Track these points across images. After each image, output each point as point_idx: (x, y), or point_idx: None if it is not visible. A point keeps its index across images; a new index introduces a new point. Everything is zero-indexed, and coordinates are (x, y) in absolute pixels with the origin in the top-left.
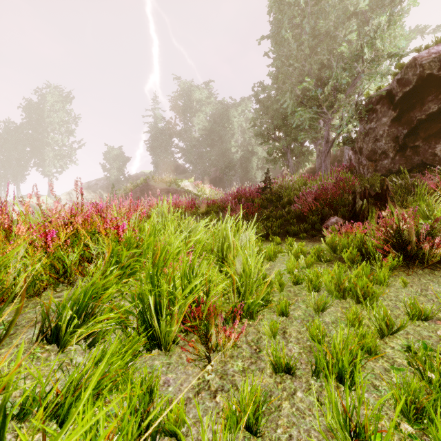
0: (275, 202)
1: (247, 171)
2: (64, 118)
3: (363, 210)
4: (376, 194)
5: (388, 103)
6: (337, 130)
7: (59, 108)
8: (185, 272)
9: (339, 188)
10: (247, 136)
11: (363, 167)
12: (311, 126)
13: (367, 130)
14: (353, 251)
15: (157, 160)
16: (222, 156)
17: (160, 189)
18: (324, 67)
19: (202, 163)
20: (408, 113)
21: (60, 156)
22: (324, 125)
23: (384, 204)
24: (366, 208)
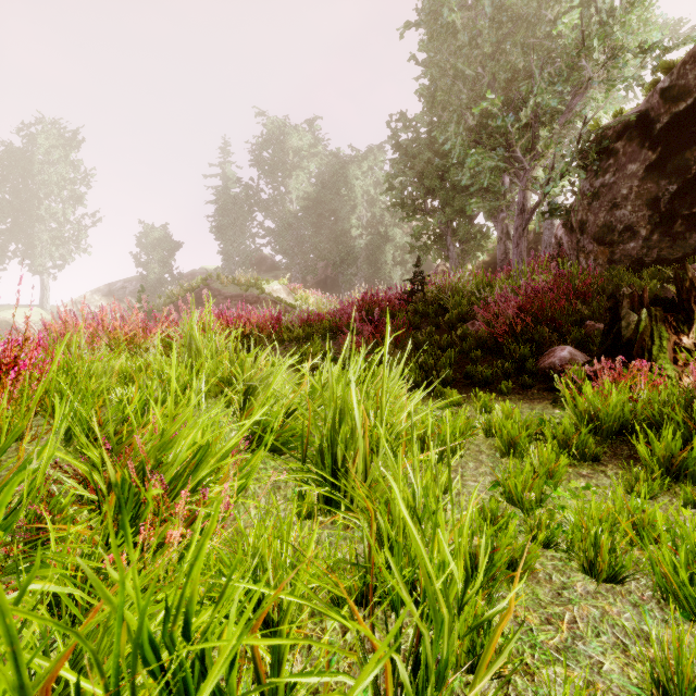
0: (434, 317)
1: (376, 268)
2: (68, 176)
3: (641, 333)
4: (655, 300)
5: (641, 135)
6: (545, 187)
7: (59, 158)
8: (139, 647)
9: (559, 291)
10: (378, 210)
11: (586, 257)
12: (489, 187)
13: (597, 189)
14: (668, 439)
15: (228, 248)
16: (336, 243)
17: (230, 296)
18: (514, 81)
19: (304, 254)
20: (680, 153)
21: (62, 239)
22: (511, 185)
23: (686, 321)
24: (647, 329)
